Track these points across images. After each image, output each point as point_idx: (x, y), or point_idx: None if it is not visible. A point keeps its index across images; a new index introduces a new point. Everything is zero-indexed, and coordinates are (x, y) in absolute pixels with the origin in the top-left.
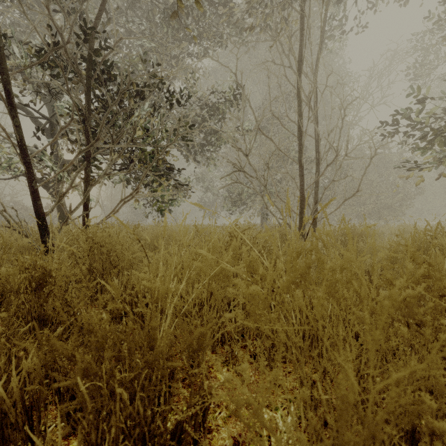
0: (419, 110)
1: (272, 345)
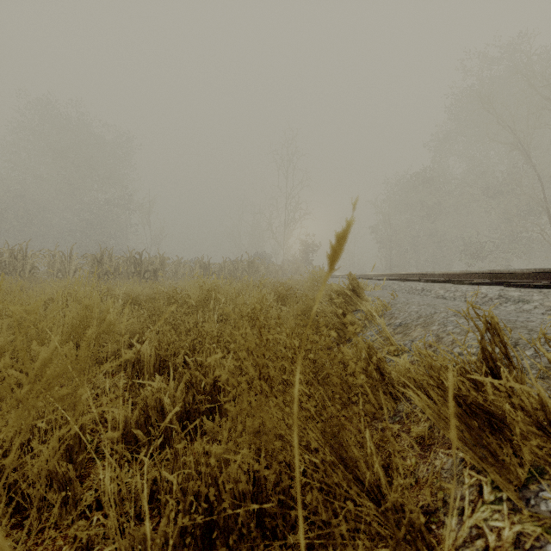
0: None
1: None
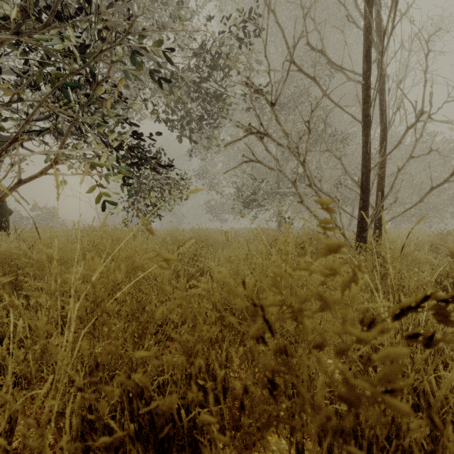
0: None
1: None
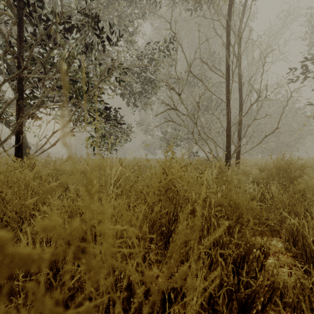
0: None
1: None
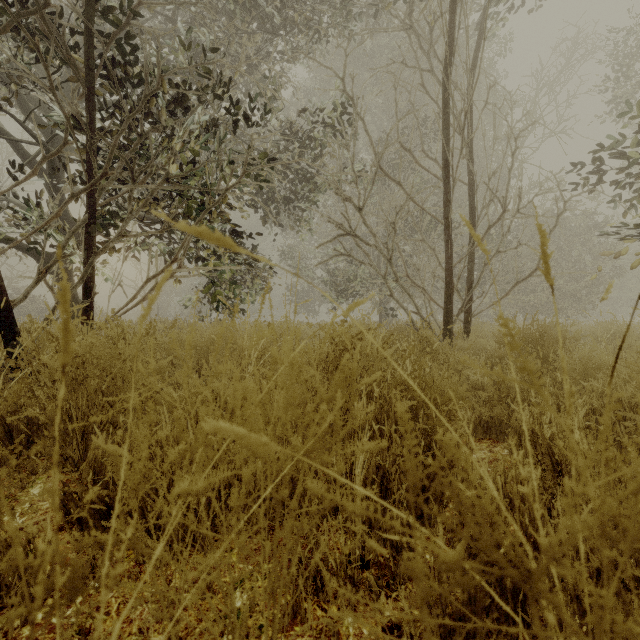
0: (635, 138)
1: (441, 624)
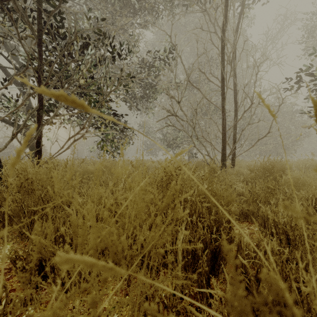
0: None
1: None
